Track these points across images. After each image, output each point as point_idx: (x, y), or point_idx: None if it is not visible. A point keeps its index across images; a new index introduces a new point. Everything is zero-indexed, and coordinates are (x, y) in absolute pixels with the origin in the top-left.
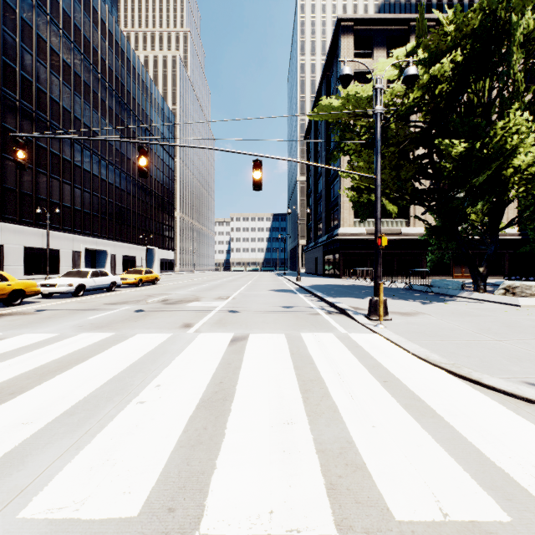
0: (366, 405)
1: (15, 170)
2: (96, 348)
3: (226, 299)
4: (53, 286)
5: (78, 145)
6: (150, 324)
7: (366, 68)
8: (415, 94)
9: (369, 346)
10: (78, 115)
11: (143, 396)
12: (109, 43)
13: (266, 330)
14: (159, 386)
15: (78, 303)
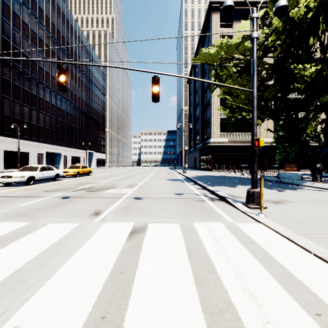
0: None
1: None
2: None
3: (134, 187)
4: (10, 177)
5: (41, 84)
6: (66, 212)
7: (228, 34)
8: (273, 35)
9: (263, 241)
10: (41, 66)
11: None
12: (62, 20)
13: (163, 219)
14: None
15: (24, 191)
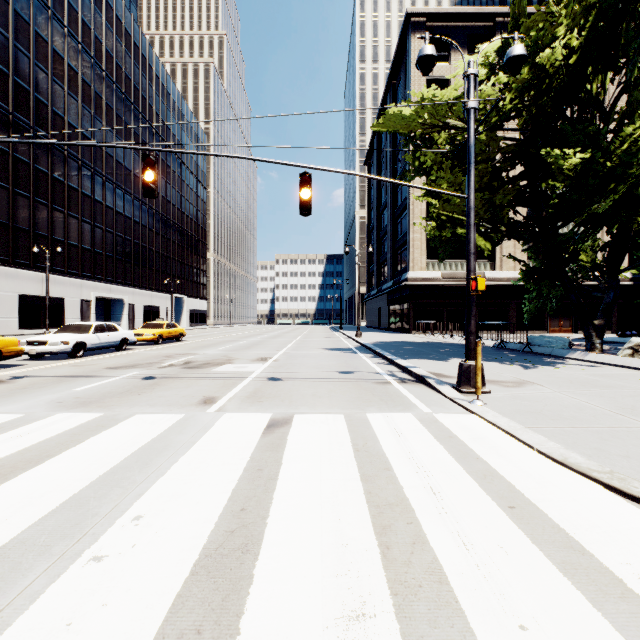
0: (494, 565)
1: (7, 199)
2: (66, 439)
3: (266, 361)
4: (43, 344)
5: (87, 169)
6: (158, 399)
7: (442, 75)
8: (513, 92)
9: (468, 436)
10: (87, 133)
11: (104, 543)
12: (126, 46)
13: (317, 409)
14: (139, 518)
15: (72, 367)
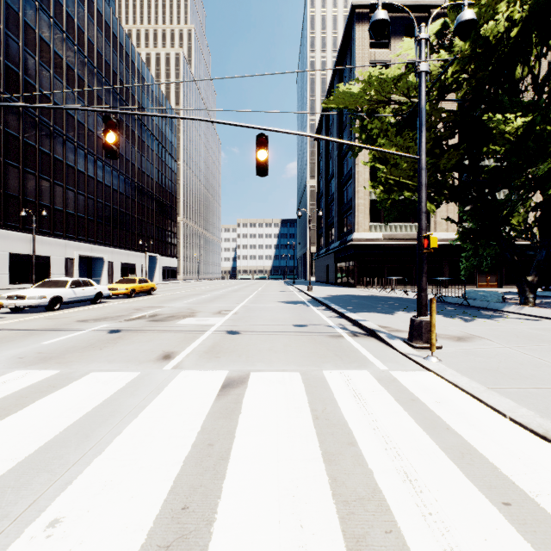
0: None
1: None
2: (11, 403)
3: (226, 314)
4: (22, 298)
5: (71, 143)
6: (118, 354)
7: (383, 60)
8: (455, 64)
9: (432, 400)
10: (71, 112)
11: None
12: (105, 36)
13: (273, 365)
14: (55, 523)
15: (45, 320)
